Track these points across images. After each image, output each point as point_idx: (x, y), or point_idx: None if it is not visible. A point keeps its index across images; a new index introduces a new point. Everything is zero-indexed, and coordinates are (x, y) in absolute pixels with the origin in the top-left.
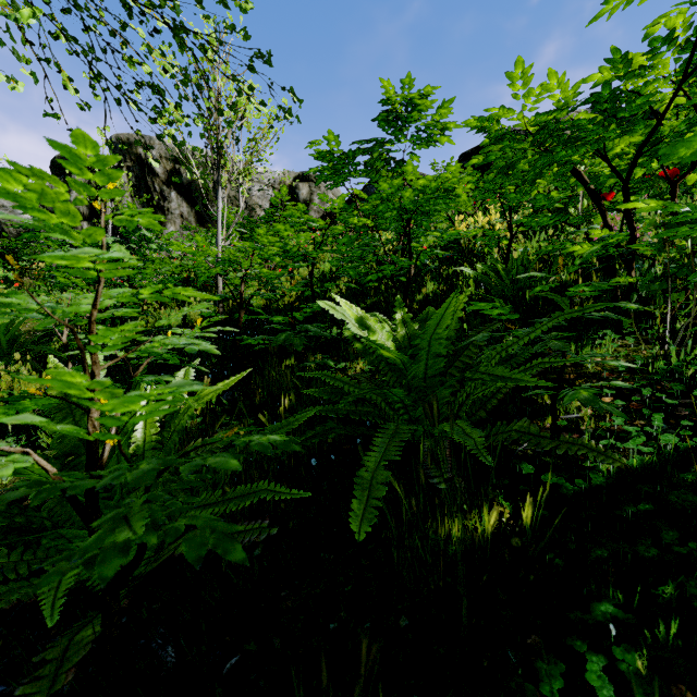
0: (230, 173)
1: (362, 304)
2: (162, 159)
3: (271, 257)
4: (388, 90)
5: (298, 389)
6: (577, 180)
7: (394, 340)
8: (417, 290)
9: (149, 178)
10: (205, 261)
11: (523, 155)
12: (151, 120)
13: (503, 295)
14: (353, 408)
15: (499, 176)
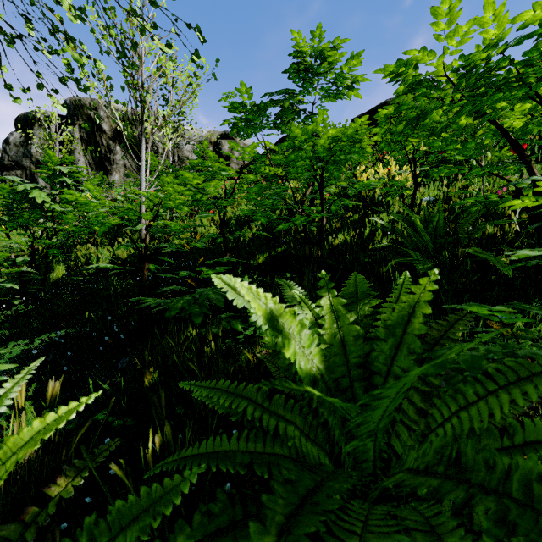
0: (152, 126)
1: (273, 251)
2: (109, 119)
3: (179, 206)
4: (298, 43)
5: (200, 362)
6: (498, 129)
7: (321, 342)
8: (327, 238)
9: (98, 134)
10: (102, 211)
11: (441, 102)
12: (68, 70)
13: (417, 247)
14: (259, 448)
15: (408, 128)
